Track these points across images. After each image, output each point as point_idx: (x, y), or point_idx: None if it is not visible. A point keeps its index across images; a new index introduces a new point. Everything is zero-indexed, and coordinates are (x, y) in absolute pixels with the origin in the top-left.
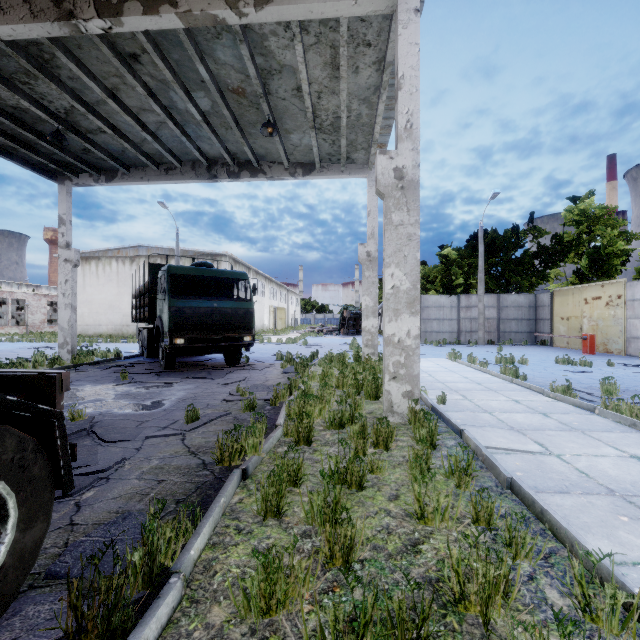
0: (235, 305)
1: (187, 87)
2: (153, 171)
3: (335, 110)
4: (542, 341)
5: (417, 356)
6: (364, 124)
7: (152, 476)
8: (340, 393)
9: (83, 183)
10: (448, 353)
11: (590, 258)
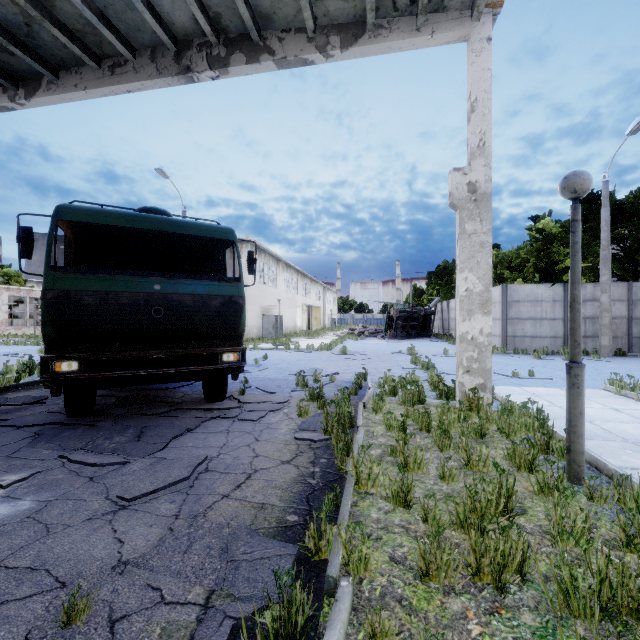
0: (203, 289)
1: None
2: (92, 72)
3: None
4: None
5: None
6: None
7: None
8: None
9: None
10: (614, 382)
11: None
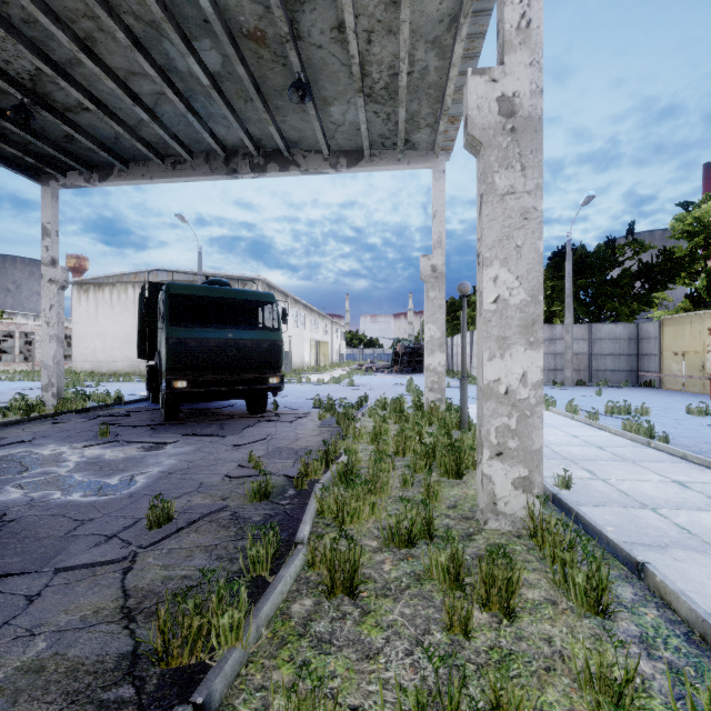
0: (257, 336)
1: (186, 32)
2: (157, 166)
3: (391, 62)
4: (647, 382)
5: (539, 418)
6: (431, 85)
7: (1, 704)
8: (402, 469)
9: (71, 183)
10: None
11: (709, 278)
